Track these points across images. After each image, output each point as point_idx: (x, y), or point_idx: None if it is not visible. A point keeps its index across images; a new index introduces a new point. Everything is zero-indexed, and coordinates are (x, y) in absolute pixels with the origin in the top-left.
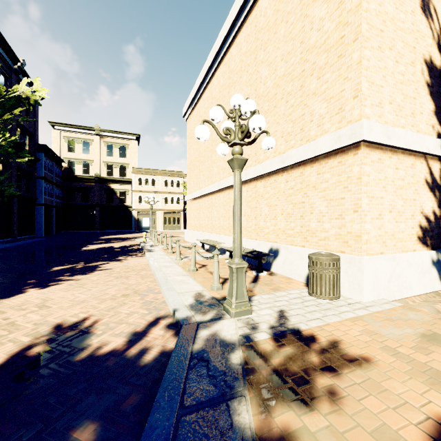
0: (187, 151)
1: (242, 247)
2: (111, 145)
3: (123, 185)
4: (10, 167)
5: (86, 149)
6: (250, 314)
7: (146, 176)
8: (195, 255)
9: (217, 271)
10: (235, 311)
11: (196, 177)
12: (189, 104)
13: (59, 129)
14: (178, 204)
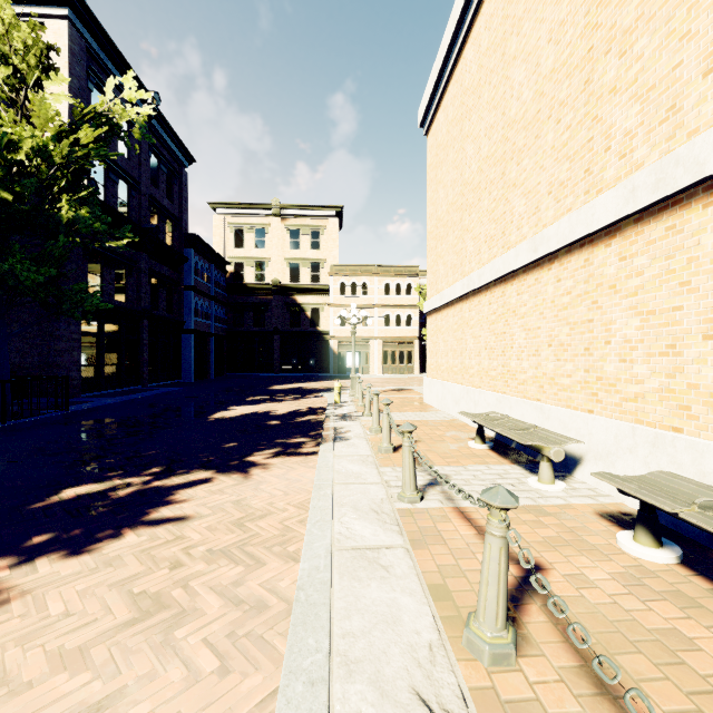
0: (429, 201)
1: (700, 478)
2: (297, 230)
3: (316, 296)
4: (138, 270)
5: (260, 241)
6: None
7: (352, 278)
8: (505, 560)
9: None
10: None
11: (451, 251)
12: (435, 82)
13: (223, 213)
14: (409, 326)
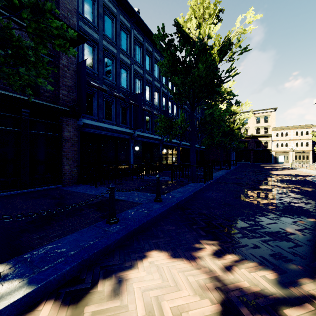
0: None
1: None
2: (259, 117)
3: (266, 138)
4: None
5: (246, 122)
6: None
7: (281, 131)
8: None
9: None
10: None
11: None
12: None
13: None
14: (307, 146)
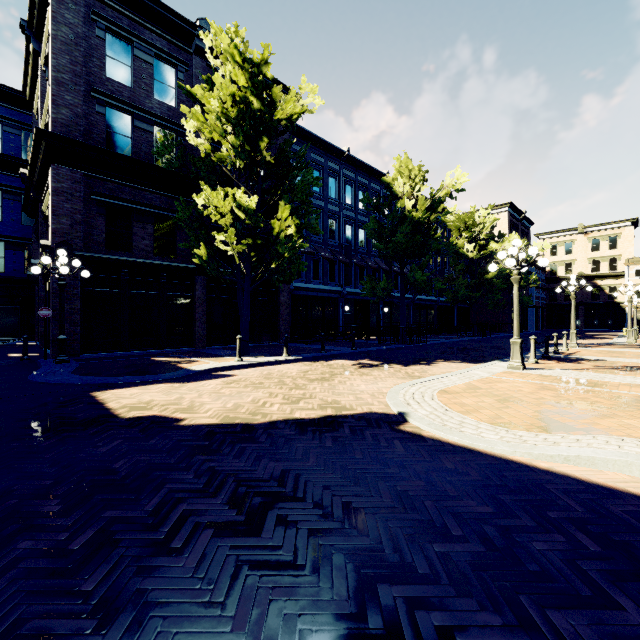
0: None
1: None
2: (596, 239)
3: (613, 279)
4: None
5: (568, 250)
6: (633, 343)
7: None
8: (635, 334)
9: (633, 336)
10: (626, 342)
11: None
12: None
13: (542, 238)
14: None
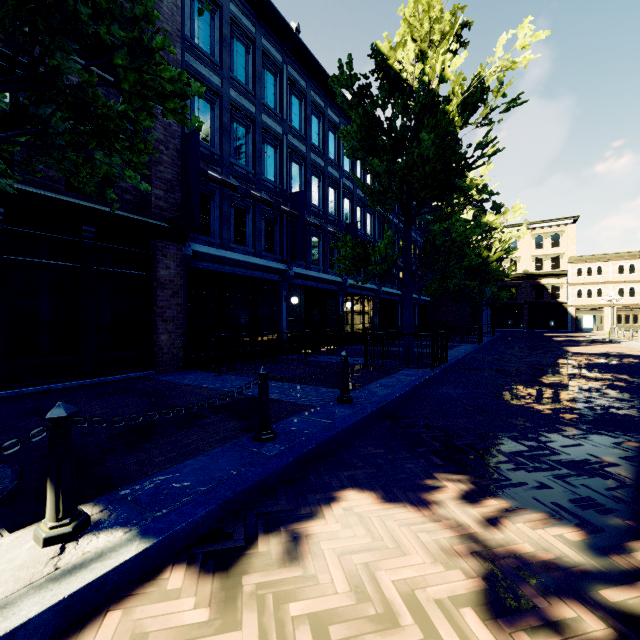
0: None
1: None
2: (540, 236)
3: (556, 278)
4: None
5: (513, 247)
6: None
7: (588, 264)
8: None
9: None
10: None
11: None
12: None
13: None
14: None
